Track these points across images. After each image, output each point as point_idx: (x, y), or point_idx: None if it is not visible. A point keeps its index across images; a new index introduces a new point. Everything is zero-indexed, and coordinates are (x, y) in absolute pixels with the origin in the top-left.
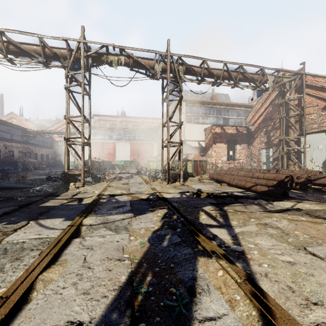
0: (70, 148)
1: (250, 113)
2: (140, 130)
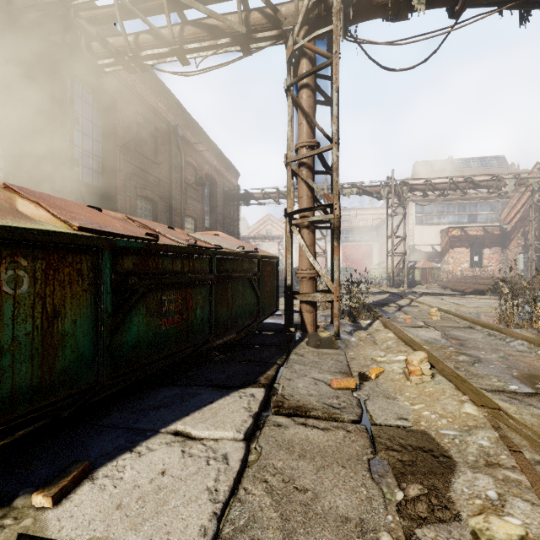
0: None
1: (504, 209)
2: (354, 228)
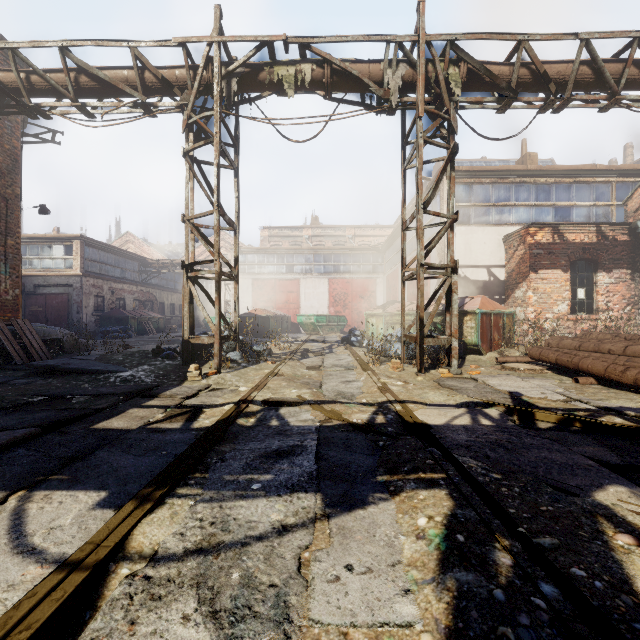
0: (192, 286)
1: (639, 186)
2: (348, 251)
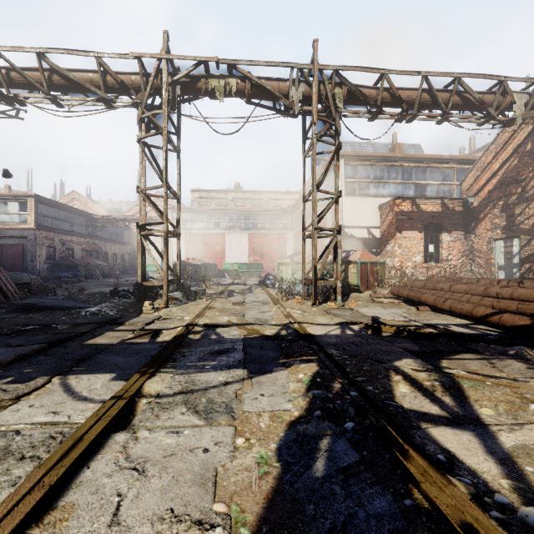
0: (145, 242)
1: (470, 173)
2: (264, 212)
